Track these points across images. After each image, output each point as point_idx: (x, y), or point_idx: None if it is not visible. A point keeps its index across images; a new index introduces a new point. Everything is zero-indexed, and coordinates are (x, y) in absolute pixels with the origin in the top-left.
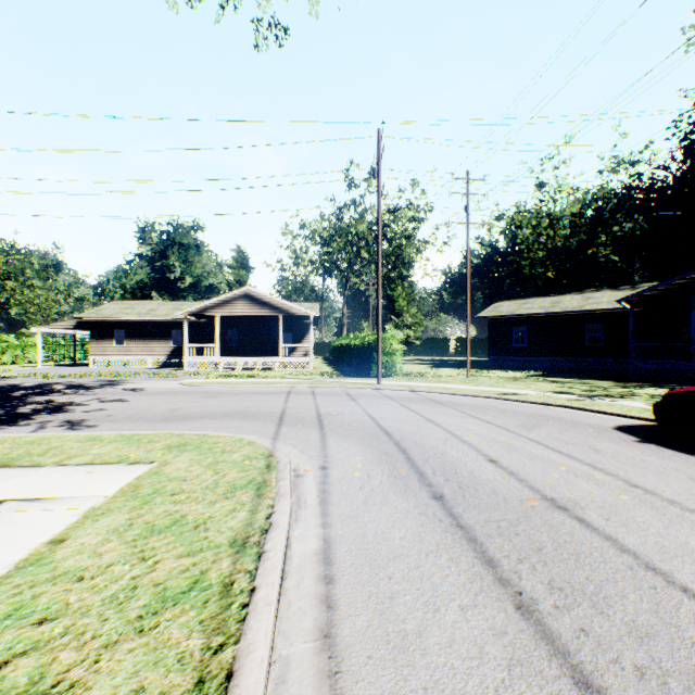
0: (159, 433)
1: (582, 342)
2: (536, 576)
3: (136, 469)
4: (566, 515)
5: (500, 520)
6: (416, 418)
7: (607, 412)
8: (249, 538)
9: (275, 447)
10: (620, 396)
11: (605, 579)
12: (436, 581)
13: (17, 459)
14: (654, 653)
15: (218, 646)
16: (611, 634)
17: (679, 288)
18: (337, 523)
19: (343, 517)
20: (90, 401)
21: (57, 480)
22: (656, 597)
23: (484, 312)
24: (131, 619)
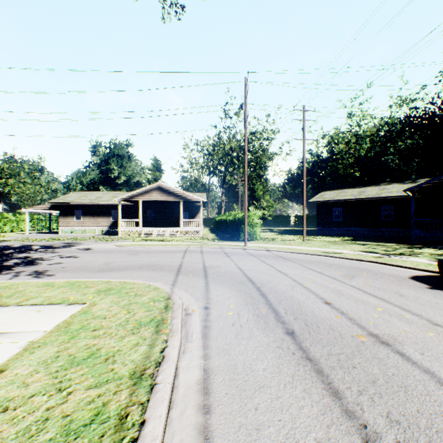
0: (93, 281)
1: (379, 218)
2: (376, 408)
3: (72, 309)
4: (389, 349)
5: (339, 354)
6: (271, 270)
7: (403, 266)
8: (145, 370)
9: (172, 292)
10: (409, 255)
11: (433, 412)
12: (293, 412)
13: None
14: None
15: None
16: None
17: None
18: (214, 355)
19: (219, 350)
20: (53, 257)
21: (13, 317)
22: None
23: (314, 198)
24: None
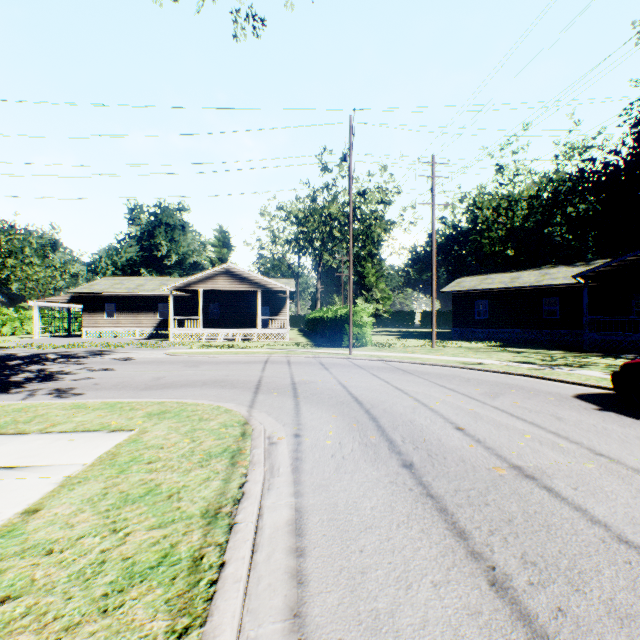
0: (141, 401)
1: (540, 315)
2: (509, 549)
3: (116, 437)
4: (534, 484)
5: (469, 489)
6: (385, 387)
7: (566, 380)
8: (221, 508)
9: (250, 415)
10: (577, 366)
11: (578, 553)
12: (407, 554)
13: (3, 427)
14: (636, 636)
15: (183, 629)
16: (590, 615)
17: (631, 264)
18: (309, 492)
19: (315, 486)
20: (80, 370)
21: (38, 448)
22: (632, 573)
23: (448, 287)
24: (96, 598)
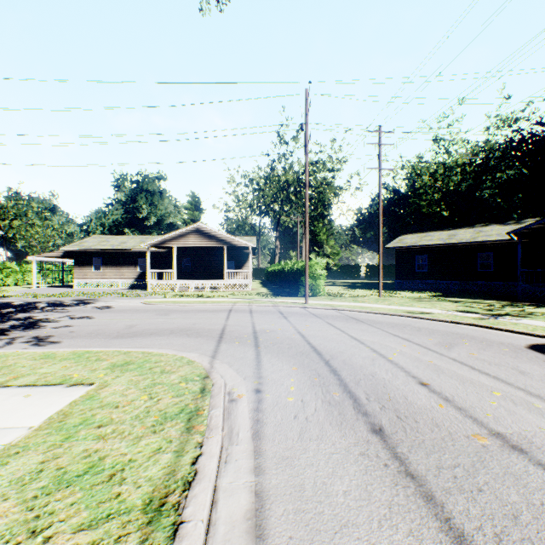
0: (108, 351)
1: (475, 268)
2: None
3: (73, 392)
4: (526, 459)
5: (453, 466)
6: (341, 336)
7: (514, 330)
8: (167, 496)
9: (212, 367)
10: (519, 315)
11: None
12: None
13: None
14: None
15: None
16: None
17: None
18: (270, 468)
19: (278, 458)
20: (62, 318)
21: None
22: None
23: (392, 243)
24: None
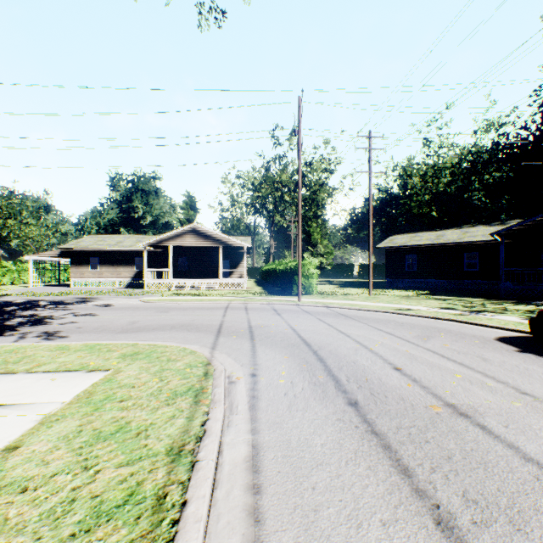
0: (117, 343)
1: (461, 267)
2: (451, 486)
3: (93, 376)
4: (468, 422)
5: (409, 427)
6: (330, 330)
7: (488, 325)
8: (184, 445)
9: (212, 356)
10: (496, 312)
11: (516, 491)
12: (356, 492)
13: None
14: None
15: None
16: None
17: (541, 223)
18: (264, 429)
19: (270, 423)
20: (66, 315)
21: (23, 386)
22: None
23: (382, 243)
24: (64, 538)
